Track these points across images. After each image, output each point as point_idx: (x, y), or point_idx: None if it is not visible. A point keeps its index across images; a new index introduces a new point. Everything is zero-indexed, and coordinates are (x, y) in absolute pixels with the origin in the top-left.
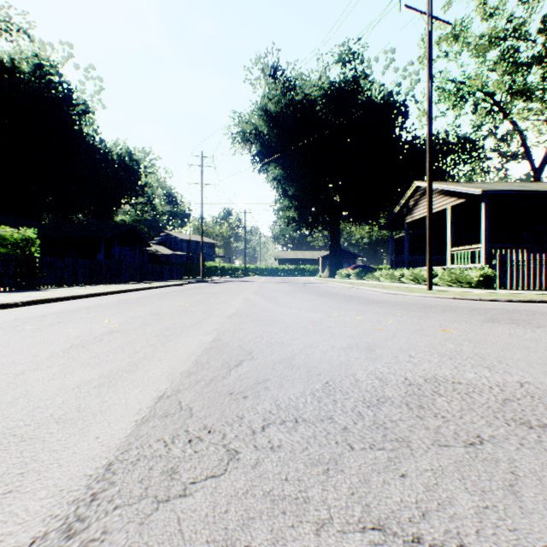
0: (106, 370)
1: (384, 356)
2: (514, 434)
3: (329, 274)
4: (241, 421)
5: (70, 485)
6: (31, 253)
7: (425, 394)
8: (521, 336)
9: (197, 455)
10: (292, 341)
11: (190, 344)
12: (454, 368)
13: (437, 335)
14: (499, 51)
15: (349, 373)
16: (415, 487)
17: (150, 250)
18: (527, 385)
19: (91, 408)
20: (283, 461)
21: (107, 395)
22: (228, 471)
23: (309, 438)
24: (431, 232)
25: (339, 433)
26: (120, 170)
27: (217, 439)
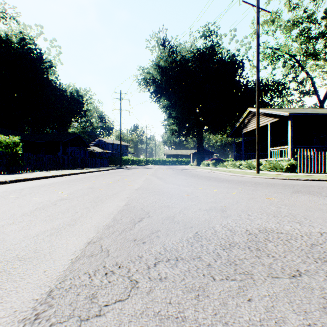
0: (56, 224)
1: (232, 215)
2: (321, 269)
3: (196, 164)
4: (140, 260)
5: (21, 307)
6: (16, 151)
7: (260, 240)
8: (317, 202)
9: (110, 284)
10: (174, 205)
11: (110, 207)
12: (277, 223)
13: (264, 201)
14: (299, 30)
15: (211, 226)
16: (259, 309)
17: (89, 149)
18: (325, 234)
19: (43, 250)
20: (168, 289)
21: (54, 241)
22: (130, 296)
23: (185, 272)
24: (258, 138)
25: (205, 268)
26: (71, 101)
27: (124, 273)
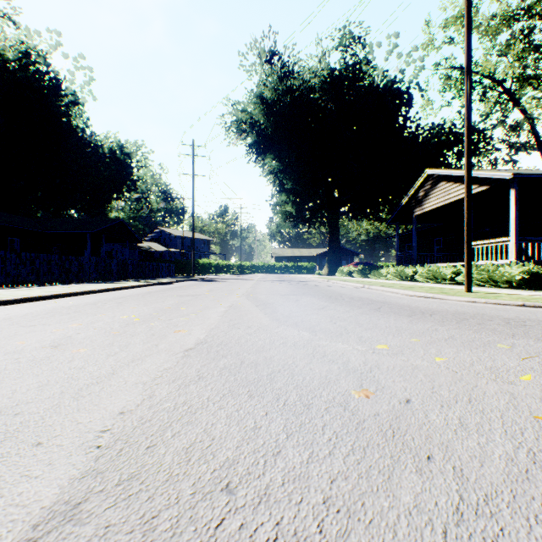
0: None
1: None
2: None
3: (328, 272)
4: None
5: None
6: None
7: None
8: None
9: None
10: None
11: None
12: None
13: None
14: (509, 35)
15: None
16: None
17: (143, 247)
18: None
19: None
20: None
21: None
22: None
23: None
24: (470, 218)
25: None
26: (111, 164)
27: None
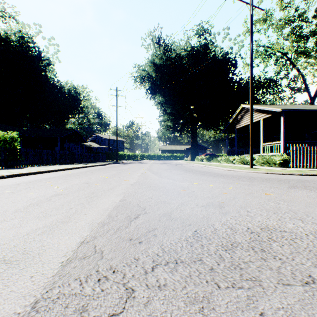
0: (49, 221)
1: (231, 211)
2: None
3: (191, 159)
4: (137, 263)
5: None
6: (14, 146)
7: (263, 240)
8: (315, 197)
9: (103, 293)
10: (171, 201)
11: (106, 202)
12: (278, 220)
13: (262, 197)
14: (290, 28)
15: (210, 223)
16: None
17: (87, 145)
18: None
19: (32, 252)
20: (168, 300)
21: (45, 240)
22: (126, 309)
23: (186, 278)
24: (252, 133)
25: (208, 273)
26: (69, 98)
27: (119, 279)
